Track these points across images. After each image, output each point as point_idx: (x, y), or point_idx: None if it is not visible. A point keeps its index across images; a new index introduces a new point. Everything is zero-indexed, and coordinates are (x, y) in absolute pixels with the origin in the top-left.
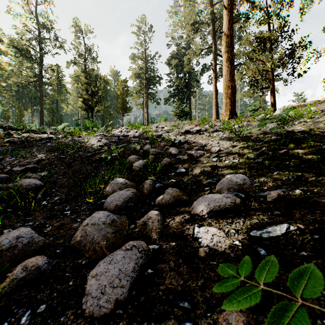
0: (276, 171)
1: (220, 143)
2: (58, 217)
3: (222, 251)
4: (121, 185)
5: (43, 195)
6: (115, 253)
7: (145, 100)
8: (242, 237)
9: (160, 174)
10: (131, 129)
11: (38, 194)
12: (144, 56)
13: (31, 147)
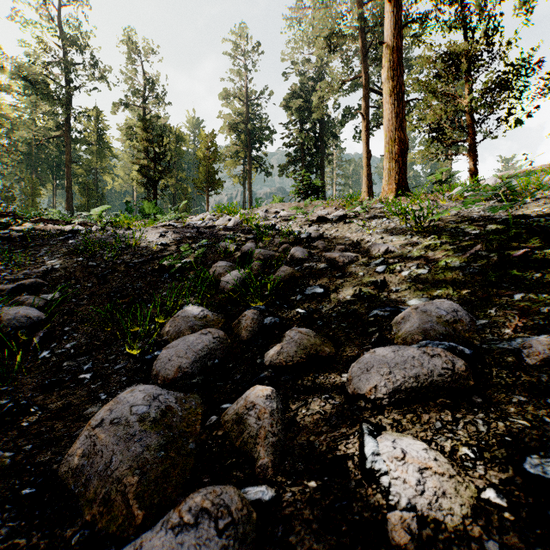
0: (518, 293)
1: (386, 238)
2: (64, 386)
3: (458, 526)
4: (194, 321)
5: (45, 338)
6: (147, 539)
7: (246, 169)
8: (503, 478)
9: (274, 297)
10: (221, 215)
11: (35, 337)
12: (245, 94)
13: (38, 247)
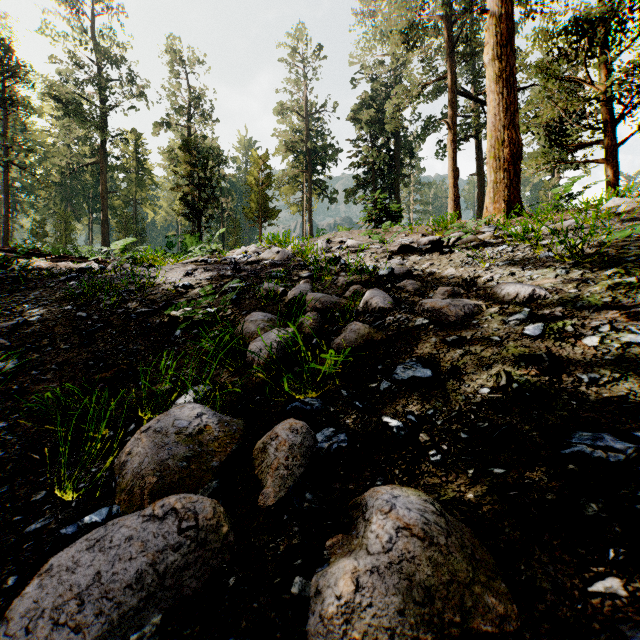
0: None
1: (520, 275)
2: None
3: None
4: (173, 445)
5: None
6: None
7: (306, 196)
8: None
9: (337, 381)
10: (269, 247)
11: None
12: (305, 107)
13: (29, 291)
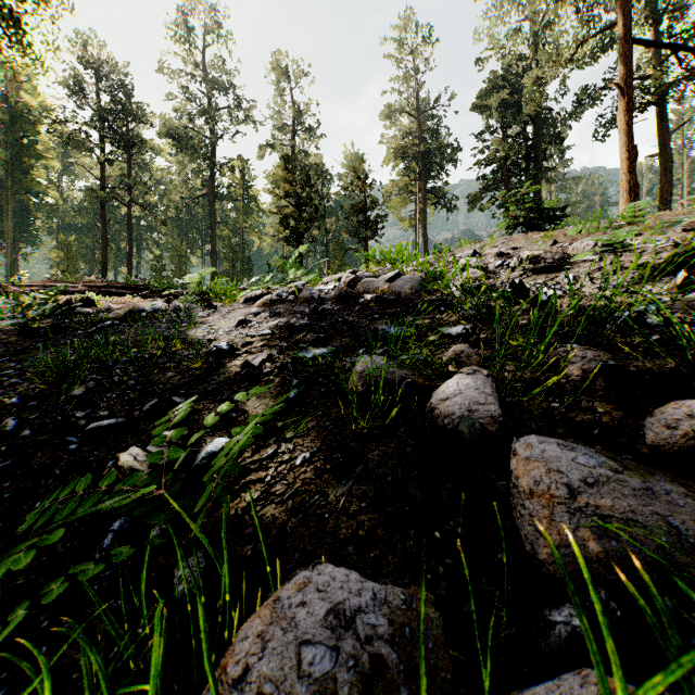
0: None
1: None
2: None
3: None
4: None
5: None
6: None
7: (419, 208)
8: None
9: None
10: (376, 270)
11: None
12: (418, 104)
13: (38, 351)
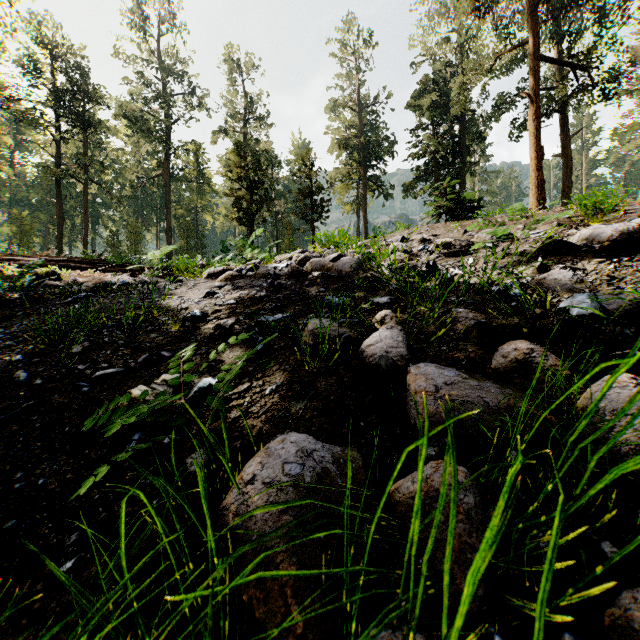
0: None
1: None
2: None
3: None
4: None
5: None
6: None
7: (361, 194)
8: None
9: None
10: (322, 251)
11: None
12: (359, 100)
13: (20, 319)
